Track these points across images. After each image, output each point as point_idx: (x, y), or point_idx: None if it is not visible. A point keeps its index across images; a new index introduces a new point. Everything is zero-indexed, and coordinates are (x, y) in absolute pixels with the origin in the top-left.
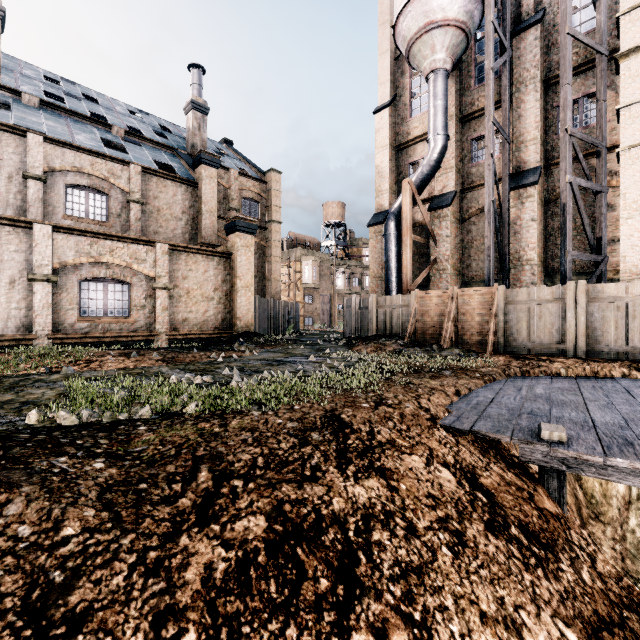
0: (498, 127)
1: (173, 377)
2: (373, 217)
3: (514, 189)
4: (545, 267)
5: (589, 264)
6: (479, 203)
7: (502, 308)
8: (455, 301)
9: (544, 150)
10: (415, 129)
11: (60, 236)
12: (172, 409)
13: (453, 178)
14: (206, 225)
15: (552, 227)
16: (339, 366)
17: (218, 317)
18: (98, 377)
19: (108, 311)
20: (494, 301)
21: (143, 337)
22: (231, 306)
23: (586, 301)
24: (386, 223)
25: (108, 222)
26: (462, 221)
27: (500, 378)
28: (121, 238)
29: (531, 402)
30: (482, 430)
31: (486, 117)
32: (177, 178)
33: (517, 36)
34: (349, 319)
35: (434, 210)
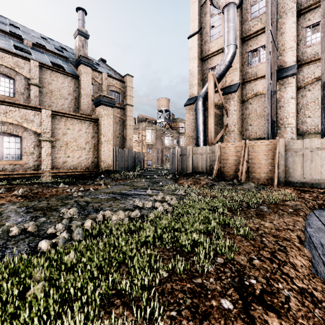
0: (273, 35)
1: None
2: (187, 100)
3: (280, 79)
4: (297, 129)
5: None
6: (253, 90)
7: (282, 154)
8: (247, 149)
9: (296, 55)
10: (213, 47)
11: None
12: None
13: (238, 75)
14: (84, 103)
15: (302, 104)
16: (171, 201)
17: (88, 160)
18: None
19: (4, 156)
20: (277, 149)
21: (31, 174)
22: (98, 153)
23: None
24: (196, 102)
25: (14, 97)
26: (243, 102)
27: (308, 212)
28: (13, 104)
29: None
30: None
31: (266, 27)
32: (64, 72)
33: None
34: (173, 162)
35: (226, 94)
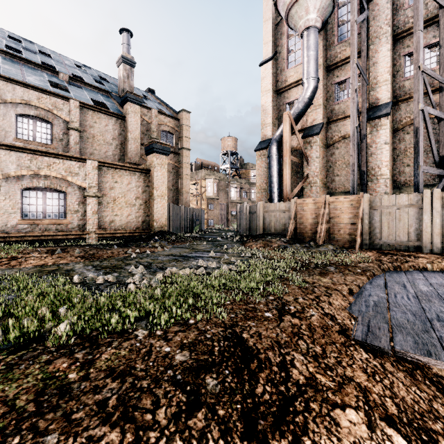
0: (360, 69)
1: (75, 277)
2: (259, 144)
3: (371, 119)
4: (394, 181)
5: (430, 178)
6: (341, 132)
7: (367, 212)
8: (327, 206)
9: (393, 90)
10: (291, 77)
11: (3, 152)
12: (32, 333)
13: (321, 113)
14: (131, 149)
15: (399, 149)
16: (235, 262)
17: (139, 219)
18: (1, 277)
19: (46, 214)
20: (360, 206)
21: (76, 235)
22: (149, 211)
23: (441, 206)
24: (270, 147)
25: (52, 145)
26: (328, 146)
27: (378, 273)
28: (57, 155)
29: (428, 303)
30: (409, 351)
31: (351, 60)
32: (108, 112)
33: (372, 1)
34: (241, 221)
35: (306, 137)
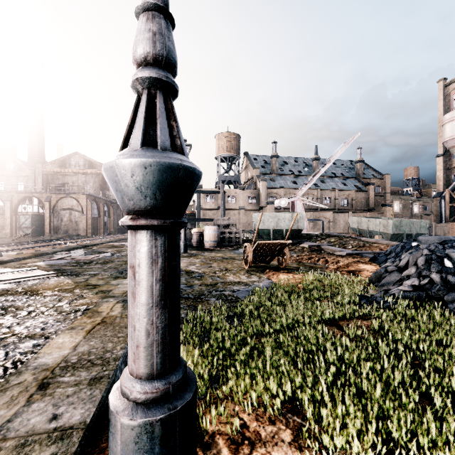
0: None
1: None
2: (435, 194)
3: None
4: None
5: None
6: None
7: None
8: None
9: None
10: (454, 163)
11: (352, 214)
12: None
13: None
14: (370, 202)
15: None
16: None
17: None
18: None
19: None
20: None
21: None
22: None
23: None
24: (440, 199)
25: (348, 206)
26: None
27: None
28: (361, 212)
29: None
30: None
31: None
32: (362, 191)
33: None
34: None
35: None
